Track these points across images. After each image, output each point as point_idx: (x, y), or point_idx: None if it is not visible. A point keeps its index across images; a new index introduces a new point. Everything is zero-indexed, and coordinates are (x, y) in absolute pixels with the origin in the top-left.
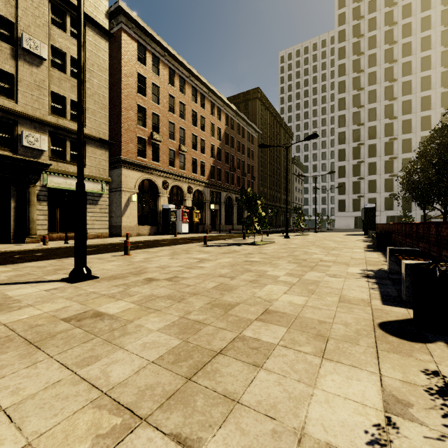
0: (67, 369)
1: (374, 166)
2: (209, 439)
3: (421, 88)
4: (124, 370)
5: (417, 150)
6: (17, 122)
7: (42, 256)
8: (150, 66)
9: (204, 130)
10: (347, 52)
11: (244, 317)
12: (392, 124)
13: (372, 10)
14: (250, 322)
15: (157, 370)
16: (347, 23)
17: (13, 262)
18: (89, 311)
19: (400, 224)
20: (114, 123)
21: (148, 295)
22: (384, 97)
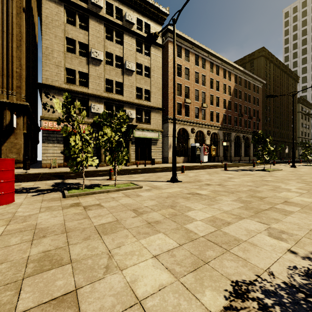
0: (205, 205)
1: None
2: (272, 224)
3: None
4: (227, 208)
5: None
6: (123, 105)
7: (142, 171)
8: (183, 57)
9: (218, 90)
10: None
11: (273, 202)
12: None
13: None
14: (277, 204)
15: (240, 210)
16: None
17: (134, 173)
18: (193, 192)
19: None
20: (164, 97)
21: (214, 190)
22: None
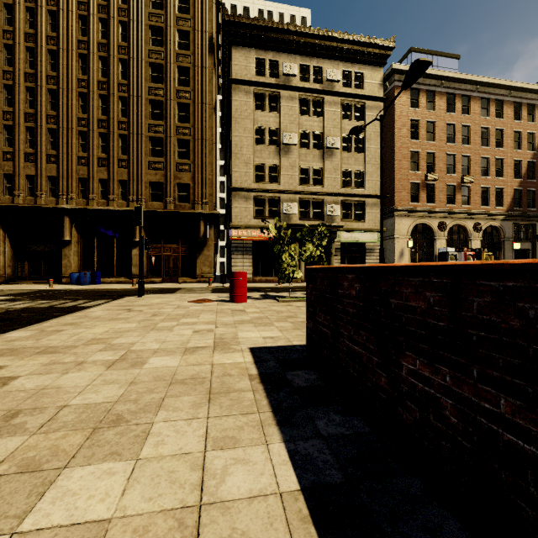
0: None
1: None
2: None
3: None
4: None
5: None
6: (324, 199)
7: None
8: (423, 105)
9: (501, 146)
10: None
11: None
12: None
13: None
14: None
15: None
16: None
17: None
18: None
19: None
20: (387, 176)
21: None
22: None
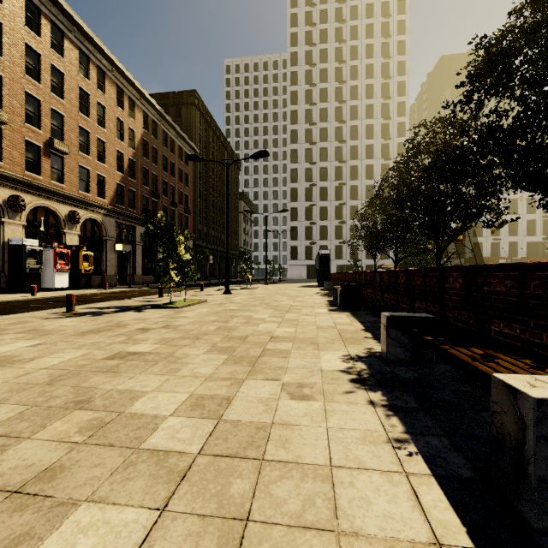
0: None
1: (325, 210)
2: None
3: (365, 136)
4: None
5: (373, 190)
6: None
7: None
8: None
9: (103, 126)
10: (300, 79)
11: None
12: (341, 168)
13: (323, 41)
14: None
15: None
16: (300, 46)
17: None
18: None
19: (371, 272)
20: None
21: None
22: (335, 138)
